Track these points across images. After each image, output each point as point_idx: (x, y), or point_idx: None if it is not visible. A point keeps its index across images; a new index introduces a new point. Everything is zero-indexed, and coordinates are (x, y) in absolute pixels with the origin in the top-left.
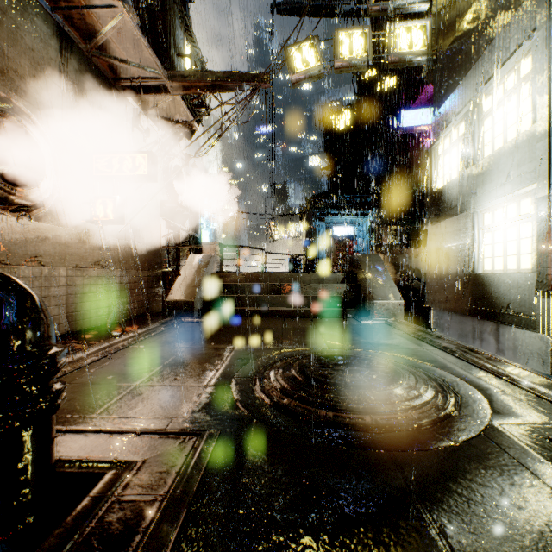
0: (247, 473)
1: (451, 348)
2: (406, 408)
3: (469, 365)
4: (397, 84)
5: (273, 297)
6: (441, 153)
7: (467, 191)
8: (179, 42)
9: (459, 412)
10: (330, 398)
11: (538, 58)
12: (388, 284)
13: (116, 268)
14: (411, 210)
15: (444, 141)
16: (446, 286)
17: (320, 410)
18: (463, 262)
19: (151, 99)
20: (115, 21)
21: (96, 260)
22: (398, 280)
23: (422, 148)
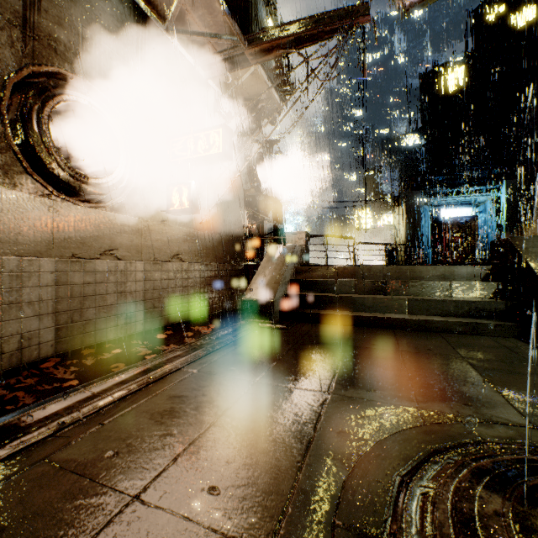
0: None
1: None
2: None
3: None
4: None
5: (377, 300)
6: None
7: None
8: (262, 16)
9: None
10: None
11: None
12: None
13: (196, 262)
14: None
15: None
16: None
17: None
18: None
19: (231, 78)
20: None
21: (175, 253)
22: None
23: None
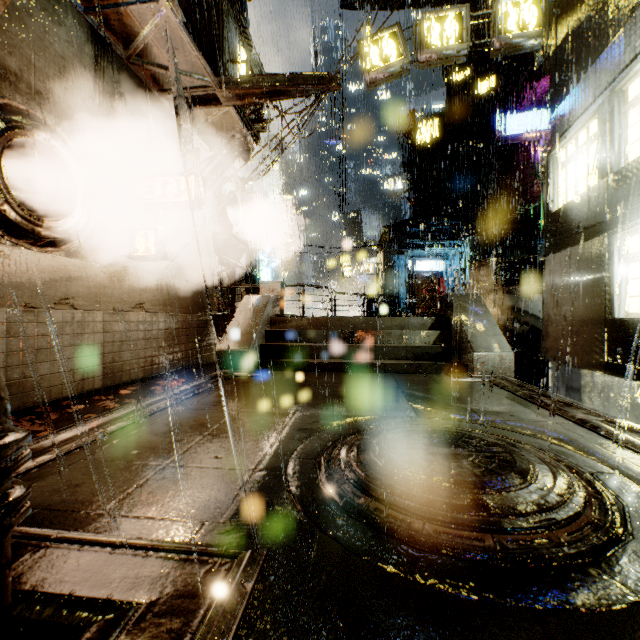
0: (304, 639)
1: (592, 422)
2: (547, 524)
3: (625, 449)
4: (496, 85)
5: (344, 347)
6: (562, 162)
7: (602, 209)
8: (234, 46)
9: (632, 534)
10: (428, 500)
11: None
12: (492, 331)
13: (161, 312)
14: (516, 238)
15: (567, 146)
16: (570, 334)
17: (413, 519)
18: (596, 303)
19: (200, 113)
20: (156, 19)
21: (137, 302)
22: (502, 326)
23: (529, 162)
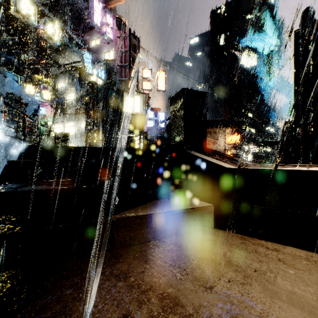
0: None
1: None
2: None
3: None
4: None
5: None
6: (54, 128)
7: None
8: None
9: None
10: None
11: (74, 125)
12: None
13: None
14: None
15: (55, 125)
16: None
17: None
18: None
19: None
20: None
21: None
22: None
23: None
